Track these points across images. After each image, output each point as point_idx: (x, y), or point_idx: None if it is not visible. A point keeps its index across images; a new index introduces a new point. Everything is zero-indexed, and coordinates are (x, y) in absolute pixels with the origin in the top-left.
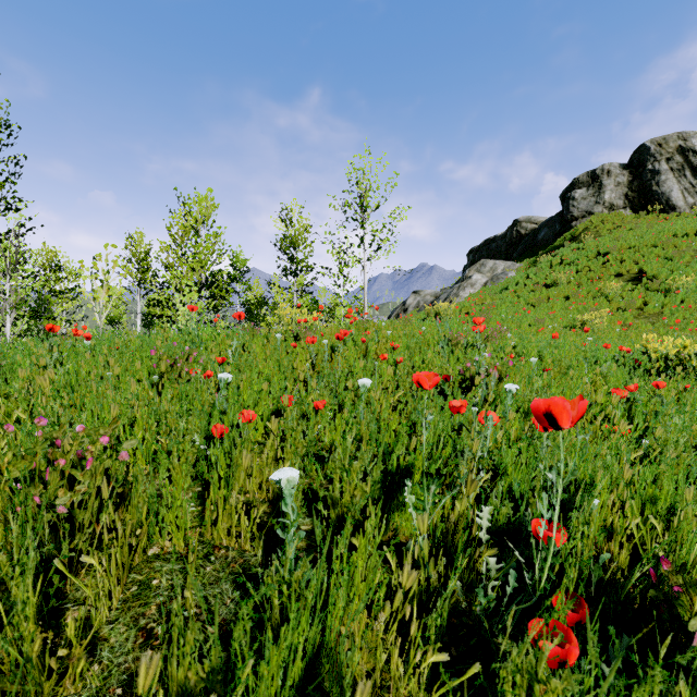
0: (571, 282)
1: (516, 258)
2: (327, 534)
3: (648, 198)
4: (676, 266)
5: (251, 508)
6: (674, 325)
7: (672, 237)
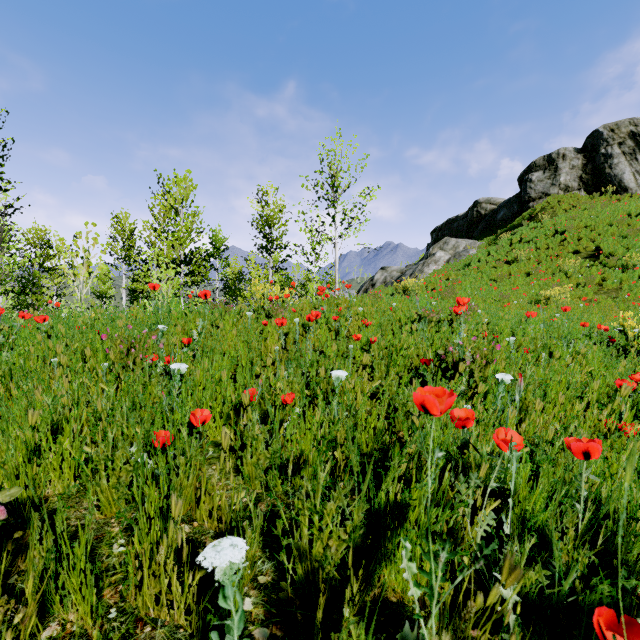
0: (531, 259)
1: (477, 237)
2: (292, 594)
3: (601, 180)
4: (632, 243)
5: (196, 545)
6: (633, 300)
7: (626, 217)
